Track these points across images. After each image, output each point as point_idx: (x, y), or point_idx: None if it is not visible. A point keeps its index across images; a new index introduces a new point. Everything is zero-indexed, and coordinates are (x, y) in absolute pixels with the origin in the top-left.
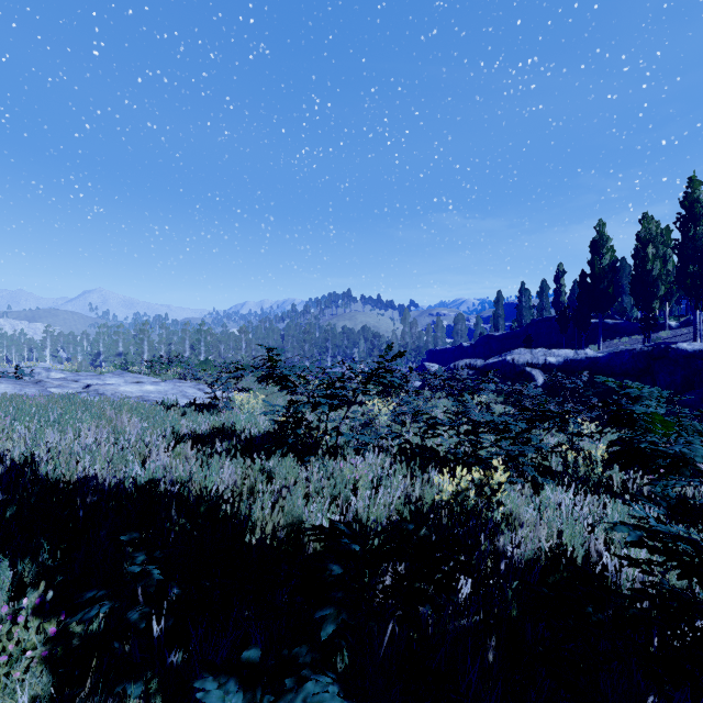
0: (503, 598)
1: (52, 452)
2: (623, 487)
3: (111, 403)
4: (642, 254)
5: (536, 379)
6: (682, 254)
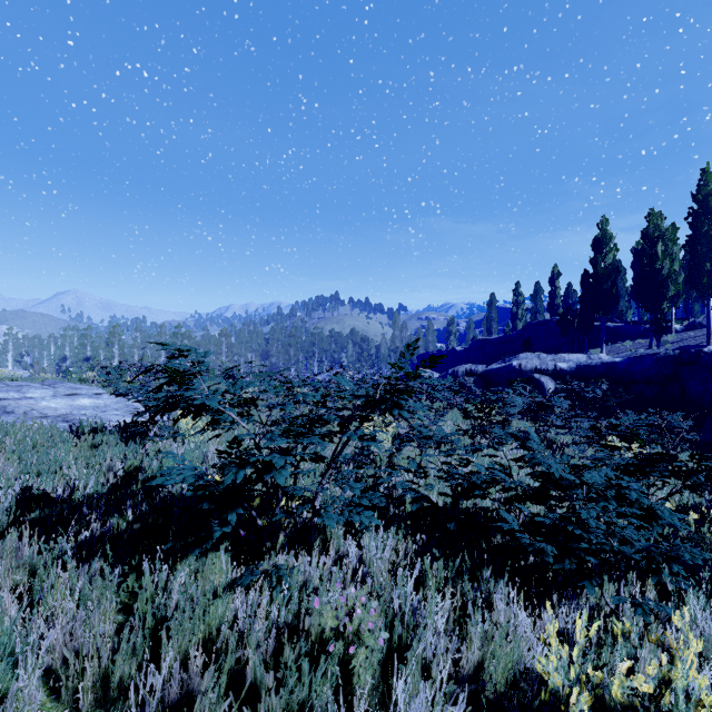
0: None
1: None
2: None
3: None
4: (649, 252)
5: (546, 387)
6: (695, 251)
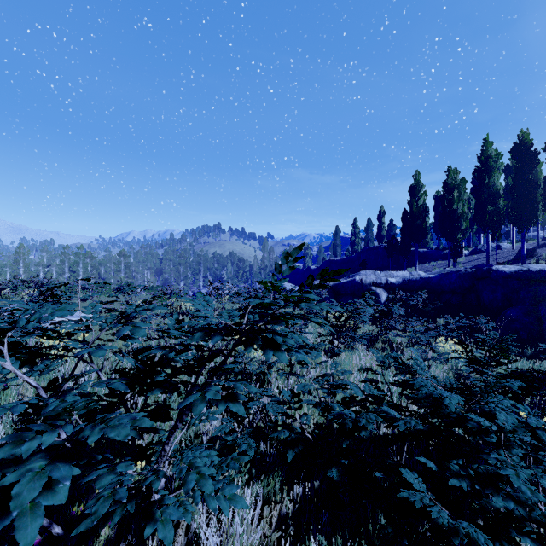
0: None
1: None
2: None
3: None
4: (449, 197)
5: (380, 296)
6: (480, 197)
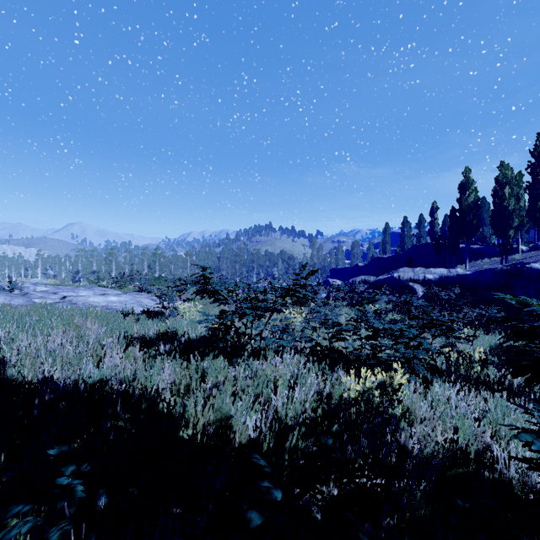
0: (412, 498)
1: (20, 354)
2: (498, 383)
3: (80, 311)
4: (500, 193)
5: (417, 292)
6: (532, 193)
